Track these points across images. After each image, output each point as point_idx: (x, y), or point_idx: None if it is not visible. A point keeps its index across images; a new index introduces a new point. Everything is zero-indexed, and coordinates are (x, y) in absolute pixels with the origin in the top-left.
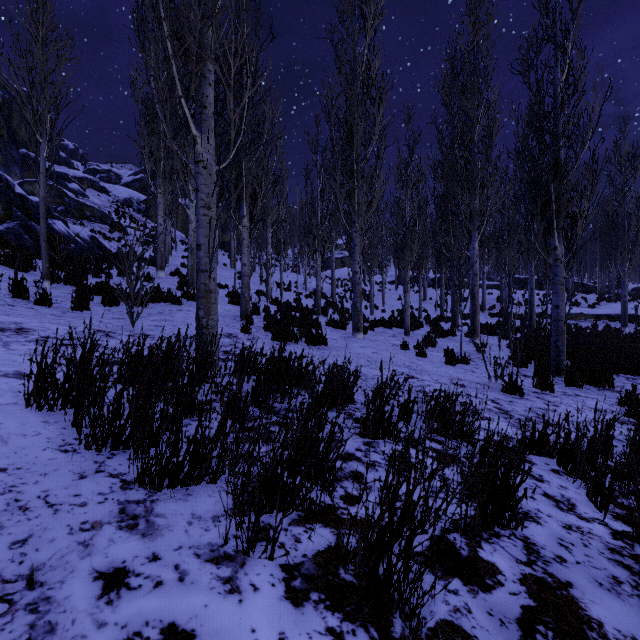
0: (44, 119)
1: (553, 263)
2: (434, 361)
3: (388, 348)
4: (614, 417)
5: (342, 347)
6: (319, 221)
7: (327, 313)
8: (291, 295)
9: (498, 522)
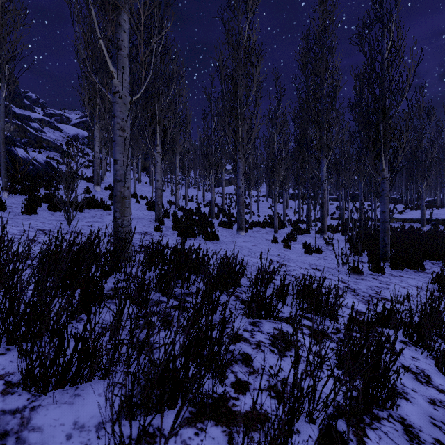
0: (3, 68)
1: (381, 181)
2: (296, 251)
3: (263, 242)
4: (442, 296)
5: (230, 241)
6: (213, 151)
7: (219, 217)
8: (193, 204)
9: (376, 403)
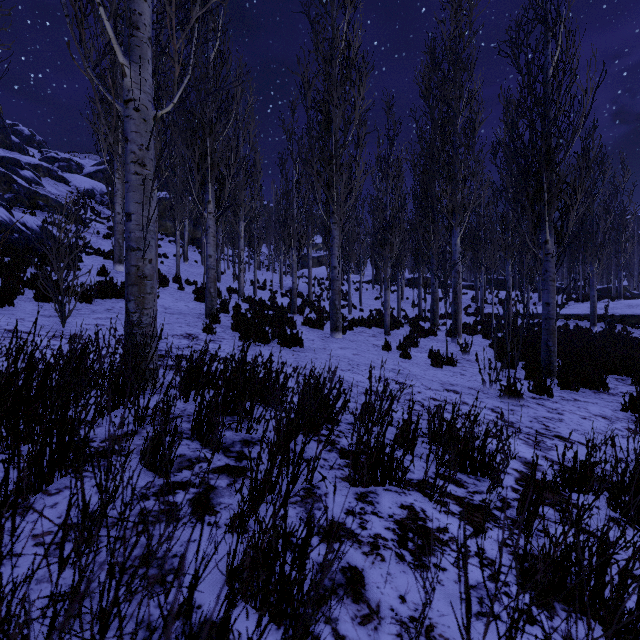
0: None
1: (544, 258)
2: (419, 363)
3: (369, 349)
4: None
5: (320, 348)
6: (295, 214)
7: (303, 312)
8: (266, 293)
9: None
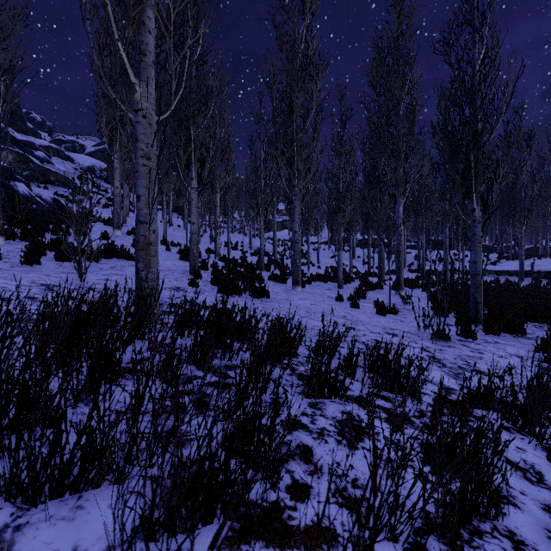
0: None
1: (471, 223)
2: (366, 312)
3: (325, 300)
4: None
5: (283, 299)
6: (262, 187)
7: (269, 269)
8: (238, 253)
9: (476, 512)
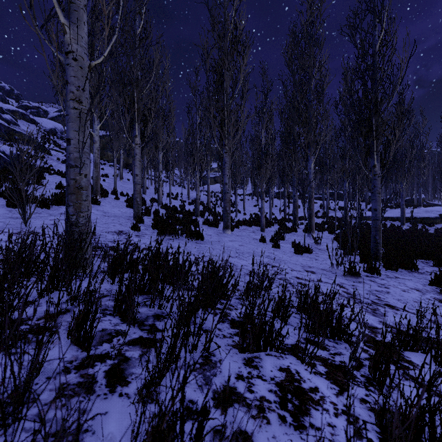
0: None
1: (372, 177)
2: (286, 251)
3: (250, 241)
4: None
5: (215, 241)
6: (198, 146)
7: (204, 215)
8: (178, 202)
9: None
